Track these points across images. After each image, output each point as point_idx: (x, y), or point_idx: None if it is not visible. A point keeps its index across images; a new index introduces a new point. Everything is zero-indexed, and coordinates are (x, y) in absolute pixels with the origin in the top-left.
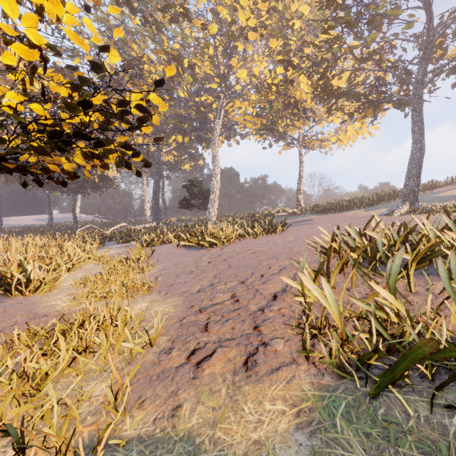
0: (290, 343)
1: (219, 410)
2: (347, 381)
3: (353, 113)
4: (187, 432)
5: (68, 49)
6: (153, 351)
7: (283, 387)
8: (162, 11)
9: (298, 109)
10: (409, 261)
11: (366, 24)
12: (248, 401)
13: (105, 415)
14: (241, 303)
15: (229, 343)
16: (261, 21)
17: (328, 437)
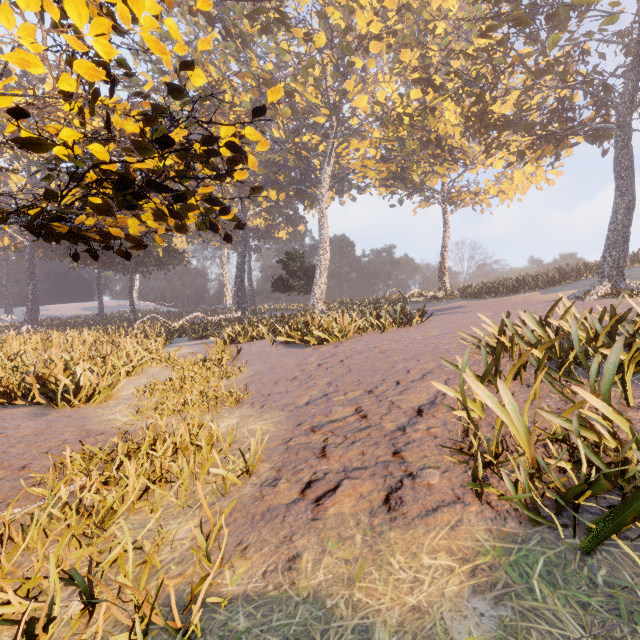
0: (449, 475)
1: (354, 563)
2: (543, 529)
3: (523, 152)
4: (313, 591)
5: (125, 77)
6: (252, 482)
7: (446, 535)
8: (250, 18)
9: (442, 148)
10: (625, 360)
11: (545, 20)
12: (396, 552)
13: (198, 563)
14: (370, 420)
15: (360, 473)
16: (388, 25)
17: (523, 606)
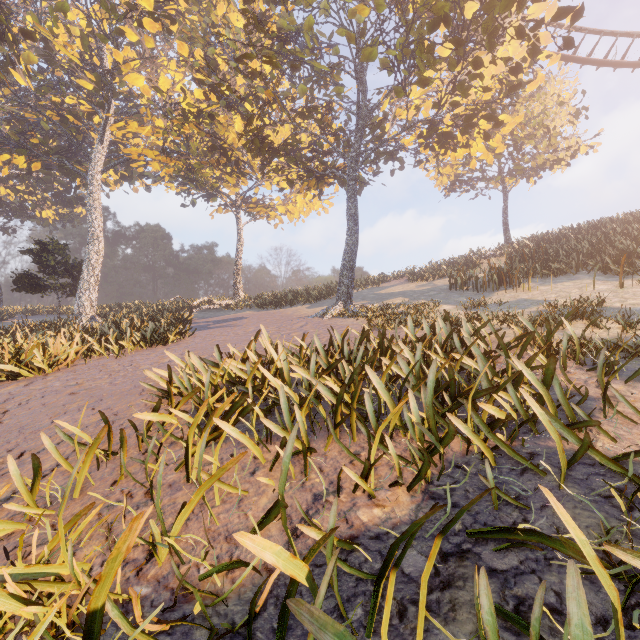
0: None
1: None
2: None
3: (292, 181)
4: None
5: None
6: None
7: None
8: None
9: (229, 158)
10: (189, 432)
11: (291, 69)
12: None
13: None
14: None
15: None
16: (180, 10)
17: None
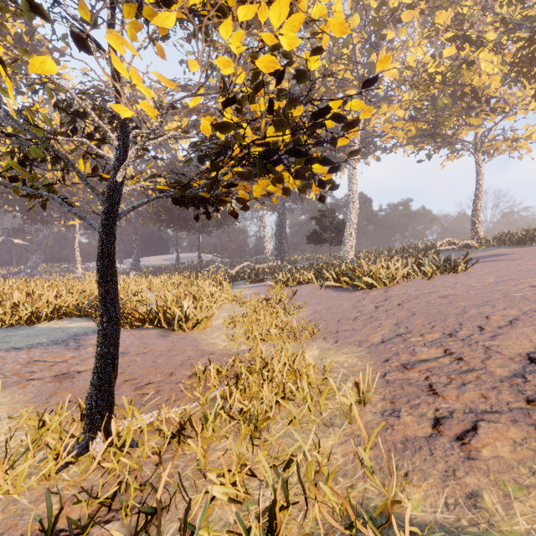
0: None
1: None
2: None
3: None
4: None
5: (197, 85)
6: (370, 410)
7: None
8: None
9: (479, 99)
10: None
11: None
12: None
13: (380, 482)
14: (470, 363)
15: (495, 417)
16: None
17: None
